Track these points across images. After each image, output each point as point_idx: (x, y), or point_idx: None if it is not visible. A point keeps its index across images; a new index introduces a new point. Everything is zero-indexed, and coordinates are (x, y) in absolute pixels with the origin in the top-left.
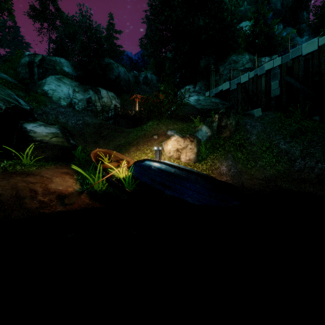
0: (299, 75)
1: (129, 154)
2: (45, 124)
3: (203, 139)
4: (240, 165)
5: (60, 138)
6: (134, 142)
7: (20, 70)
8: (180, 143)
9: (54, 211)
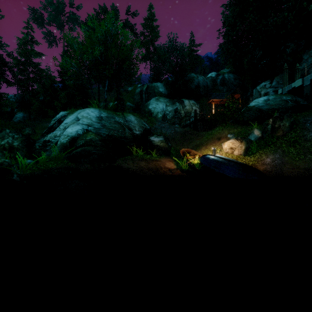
0: None
1: (201, 151)
2: (157, 136)
3: (255, 139)
4: (287, 158)
5: (164, 143)
6: (205, 143)
7: (135, 97)
8: (232, 144)
9: (169, 174)
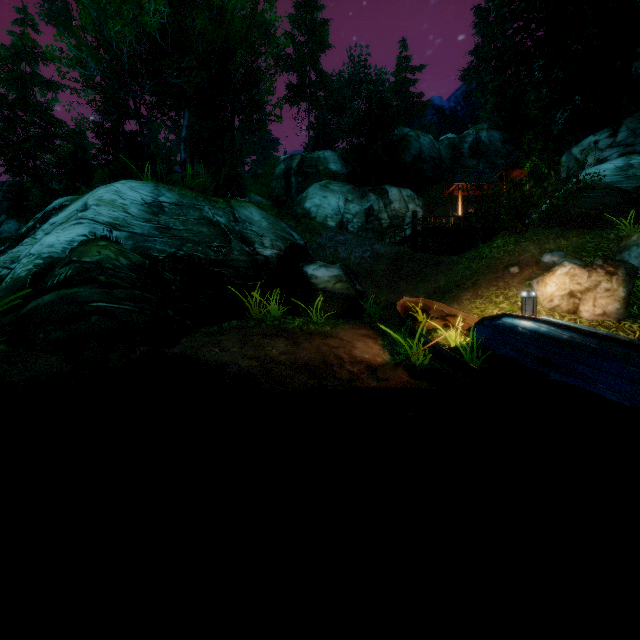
0: None
1: (461, 305)
2: (325, 264)
3: None
4: None
5: (345, 284)
6: (468, 283)
7: (275, 185)
8: (577, 279)
9: (368, 386)
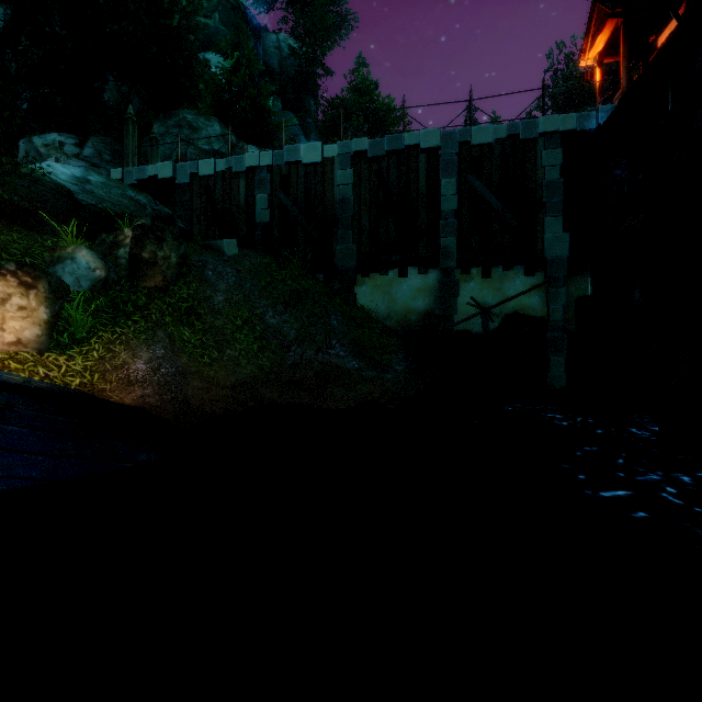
0: (299, 197)
1: None
2: None
3: (80, 287)
4: (186, 357)
5: None
6: None
7: None
8: None
9: None
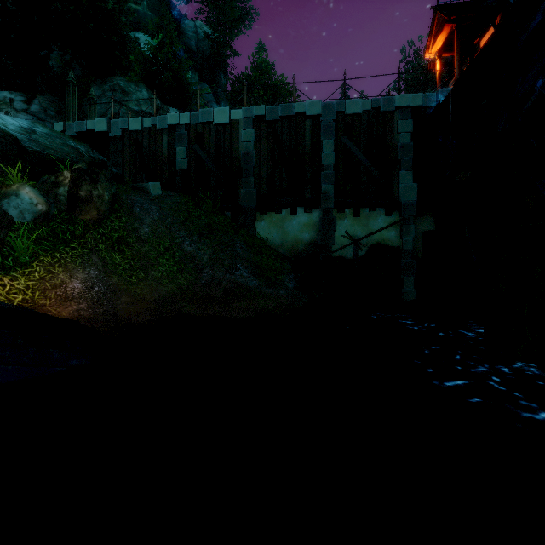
0: (211, 150)
1: None
2: None
3: (24, 219)
4: (116, 277)
5: None
6: None
7: None
8: None
9: None
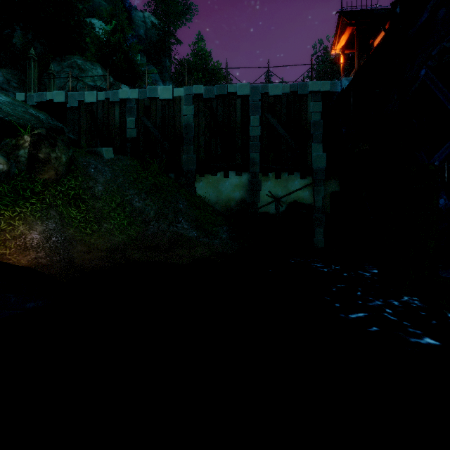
0: (157, 122)
1: None
2: None
3: None
4: (73, 229)
5: None
6: None
7: None
8: None
9: None
